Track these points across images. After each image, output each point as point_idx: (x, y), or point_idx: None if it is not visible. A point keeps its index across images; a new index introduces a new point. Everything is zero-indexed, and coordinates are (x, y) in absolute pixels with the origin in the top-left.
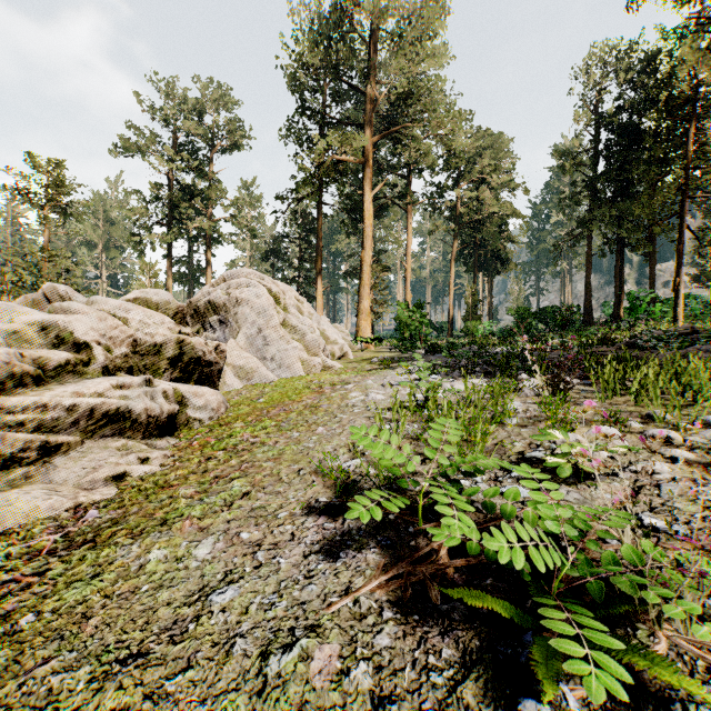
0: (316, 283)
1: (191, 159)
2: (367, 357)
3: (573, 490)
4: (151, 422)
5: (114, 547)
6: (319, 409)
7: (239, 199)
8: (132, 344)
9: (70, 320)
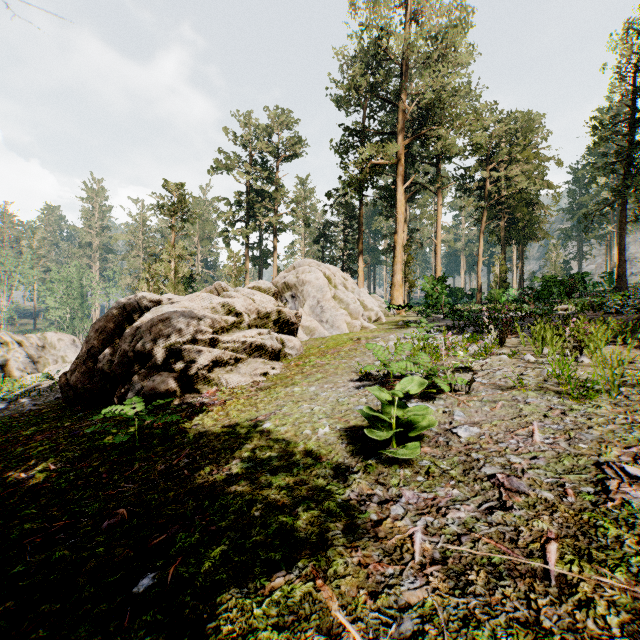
0: (357, 261)
1: (263, 170)
2: (396, 320)
3: (460, 374)
4: (273, 352)
5: (280, 388)
6: (357, 350)
7: (297, 197)
8: (257, 313)
9: (233, 301)
